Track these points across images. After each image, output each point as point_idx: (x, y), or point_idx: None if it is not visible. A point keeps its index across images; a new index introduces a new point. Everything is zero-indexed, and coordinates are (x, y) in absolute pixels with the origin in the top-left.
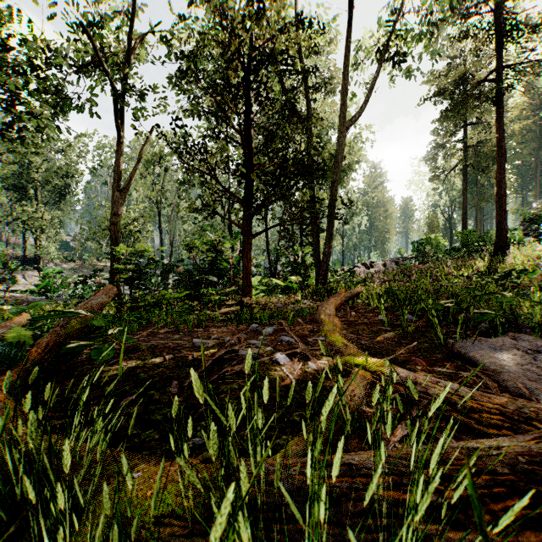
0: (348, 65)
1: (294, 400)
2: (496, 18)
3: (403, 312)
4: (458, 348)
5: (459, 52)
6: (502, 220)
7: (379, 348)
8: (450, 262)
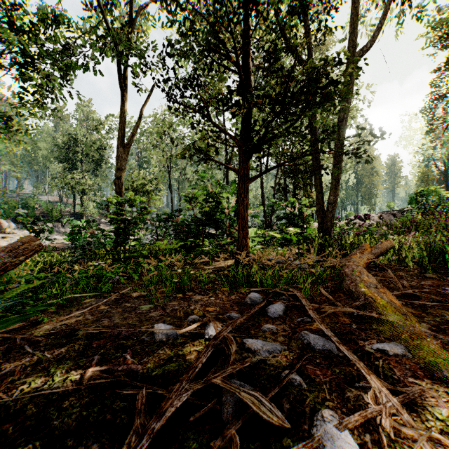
0: None
1: None
2: None
3: None
4: None
5: None
6: None
7: None
8: None
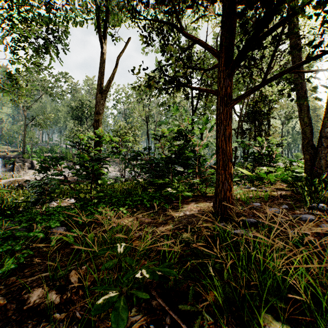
0: None
1: None
2: None
3: None
4: None
5: None
6: None
7: None
8: None
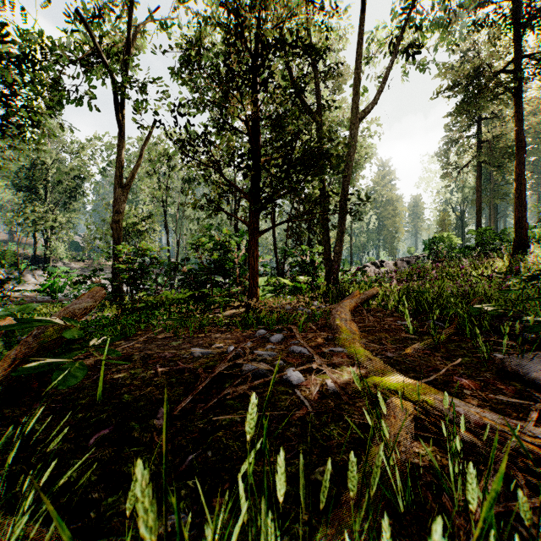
0: (361, 52)
1: (314, 442)
2: (515, 4)
3: (427, 317)
4: (512, 366)
5: (473, 44)
6: (522, 217)
7: (410, 363)
8: (465, 261)
